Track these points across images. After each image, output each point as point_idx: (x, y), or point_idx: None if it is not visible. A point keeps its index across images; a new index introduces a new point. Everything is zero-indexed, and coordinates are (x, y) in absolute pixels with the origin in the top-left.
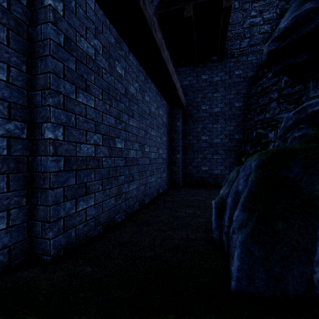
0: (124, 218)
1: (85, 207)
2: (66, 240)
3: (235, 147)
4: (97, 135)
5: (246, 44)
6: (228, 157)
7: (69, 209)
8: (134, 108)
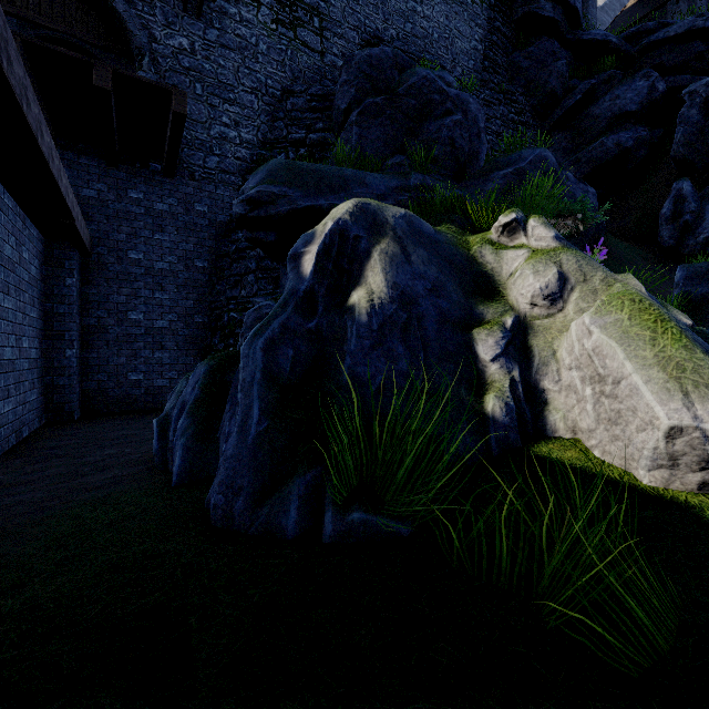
0: None
1: None
2: None
3: (195, 338)
4: None
5: (216, 165)
6: (183, 355)
7: None
8: None
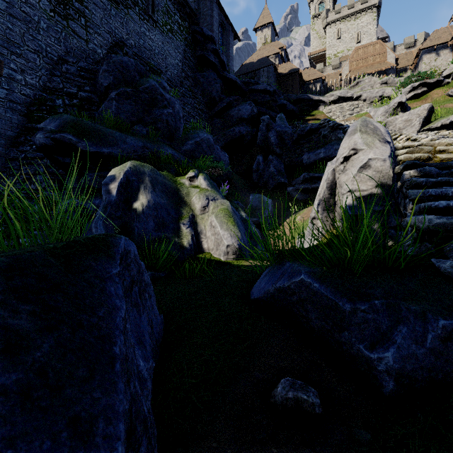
0: None
1: None
2: None
3: None
4: None
5: (5, 95)
6: None
7: None
8: None
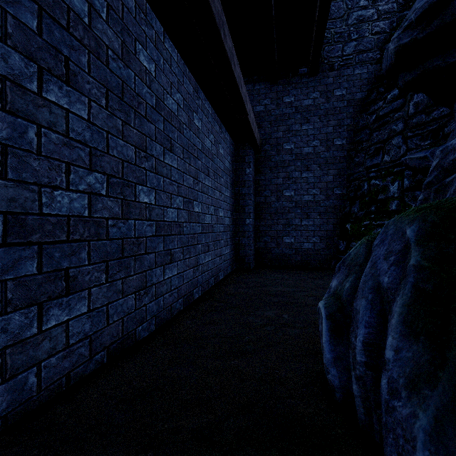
0: (155, 328)
1: (66, 319)
2: (11, 397)
3: (335, 208)
4: (96, 176)
5: (353, 49)
6: (324, 223)
7: (19, 329)
8: (175, 136)
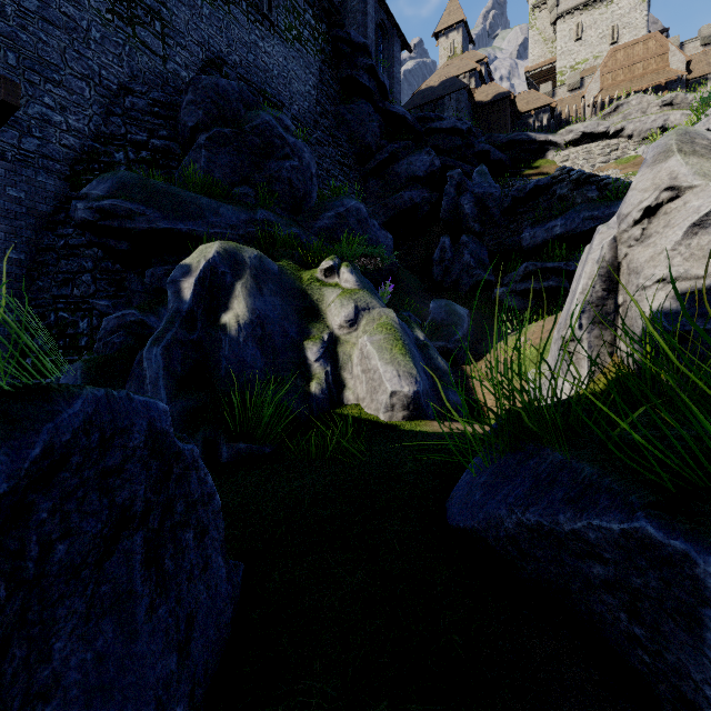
0: None
1: None
2: None
3: (8, 338)
4: None
5: (35, 148)
6: None
7: None
8: None
